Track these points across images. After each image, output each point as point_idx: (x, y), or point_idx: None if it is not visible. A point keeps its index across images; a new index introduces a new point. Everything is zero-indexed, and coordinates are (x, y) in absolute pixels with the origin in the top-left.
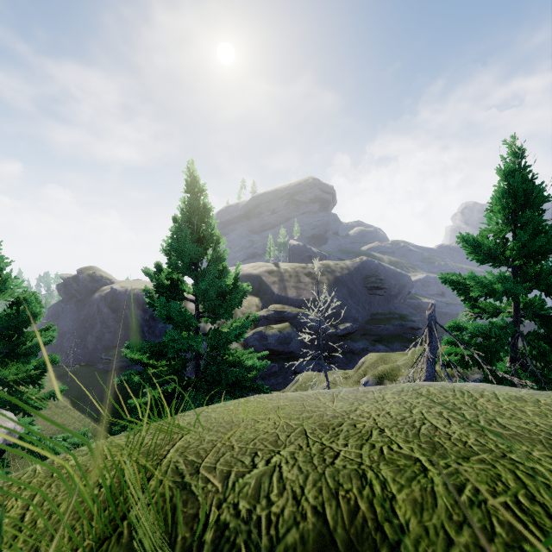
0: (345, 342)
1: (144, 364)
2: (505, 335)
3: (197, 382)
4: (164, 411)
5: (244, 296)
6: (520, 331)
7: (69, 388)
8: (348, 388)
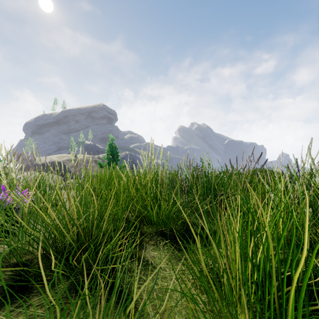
0: None
1: None
2: None
3: None
4: None
5: None
6: None
7: None
8: None
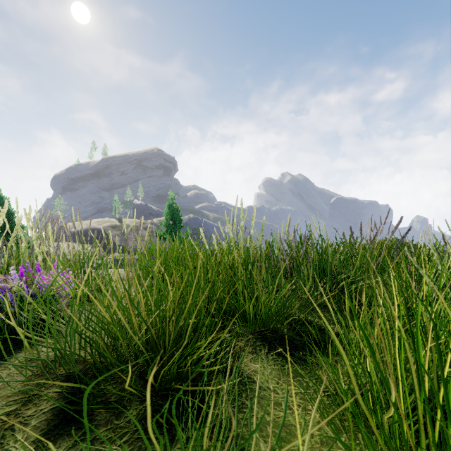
0: None
1: None
2: None
3: None
4: None
5: None
6: None
7: None
8: None
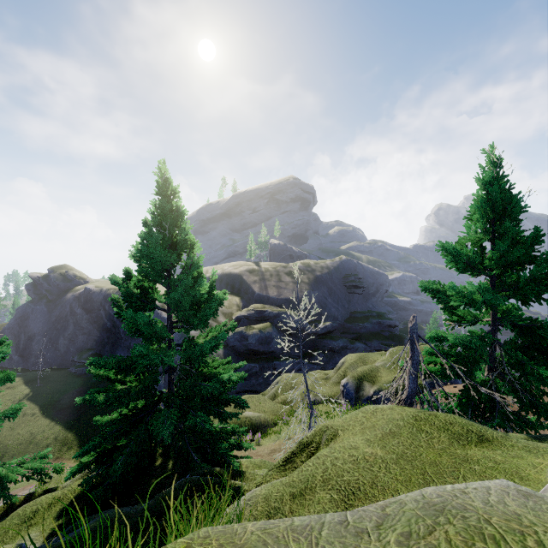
0: (325, 341)
1: (111, 379)
2: (485, 346)
3: (170, 397)
4: (132, 432)
5: (221, 304)
6: (498, 340)
7: (38, 394)
8: (332, 514)
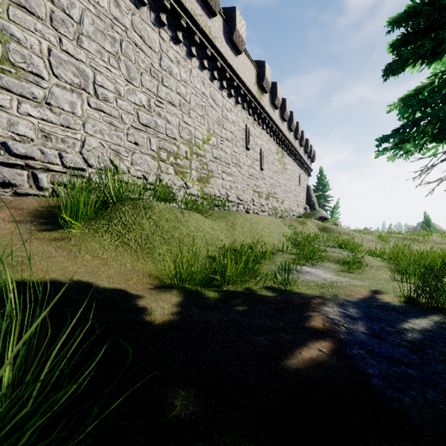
0: None
1: None
2: None
3: None
4: None
5: None
6: None
7: None
8: None
